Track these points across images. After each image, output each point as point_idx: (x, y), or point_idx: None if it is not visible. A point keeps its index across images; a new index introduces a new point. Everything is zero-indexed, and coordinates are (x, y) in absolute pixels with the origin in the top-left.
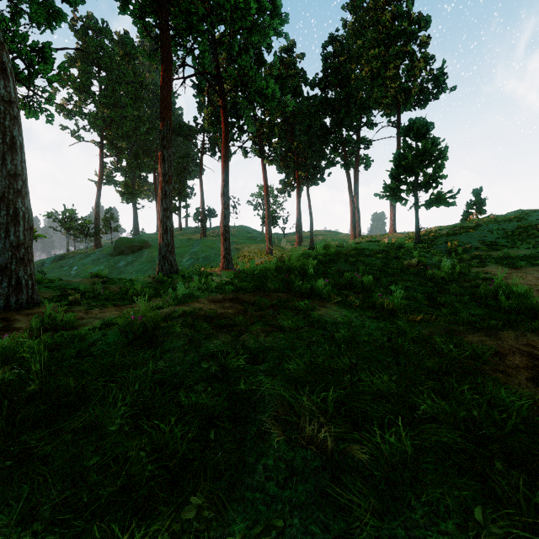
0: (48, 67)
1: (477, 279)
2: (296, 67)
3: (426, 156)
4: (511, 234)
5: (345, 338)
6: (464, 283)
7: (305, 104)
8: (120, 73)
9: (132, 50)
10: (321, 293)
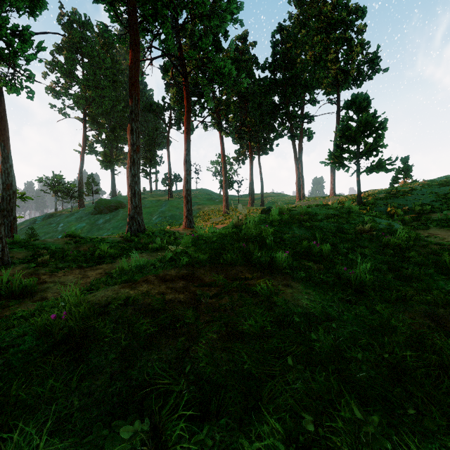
0: (25, 46)
1: (429, 244)
2: (249, 54)
3: (367, 127)
4: (444, 197)
5: (329, 350)
6: (420, 249)
7: (256, 85)
8: (100, 60)
9: (105, 35)
10: (282, 266)
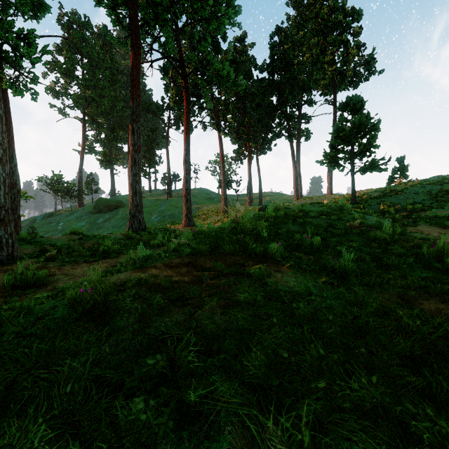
0: (31, 50)
1: (414, 238)
2: (248, 55)
3: (361, 128)
4: (435, 196)
5: (307, 315)
6: (404, 243)
7: (255, 86)
8: (100, 60)
9: (106, 38)
10: (274, 256)
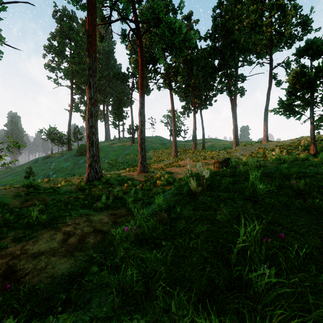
0: None
1: None
2: (193, 29)
3: None
4: None
5: None
6: None
7: (199, 53)
8: (82, 43)
9: (68, 2)
10: None
